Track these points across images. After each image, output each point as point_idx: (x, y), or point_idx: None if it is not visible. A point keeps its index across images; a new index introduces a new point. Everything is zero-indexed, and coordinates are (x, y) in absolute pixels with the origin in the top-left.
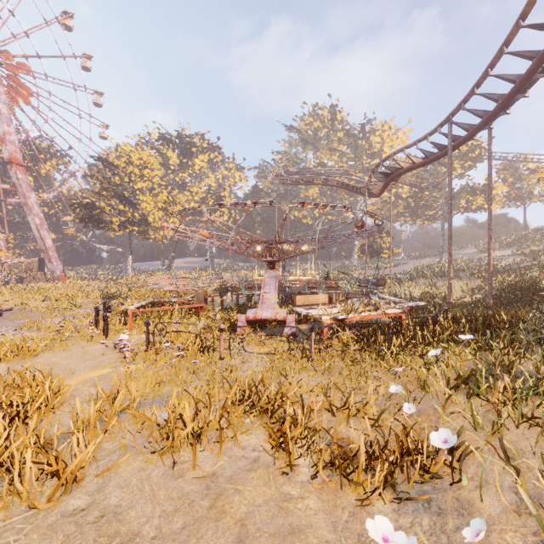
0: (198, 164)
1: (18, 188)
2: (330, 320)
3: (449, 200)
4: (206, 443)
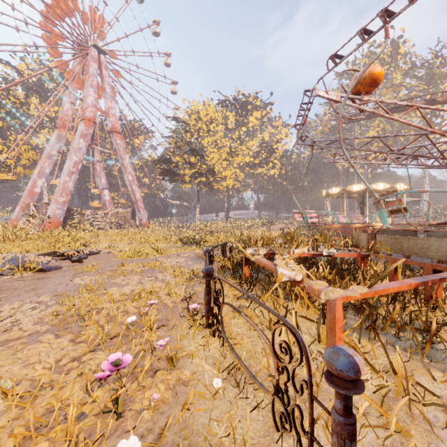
0: (251, 122)
1: (117, 152)
2: None
3: None
4: None
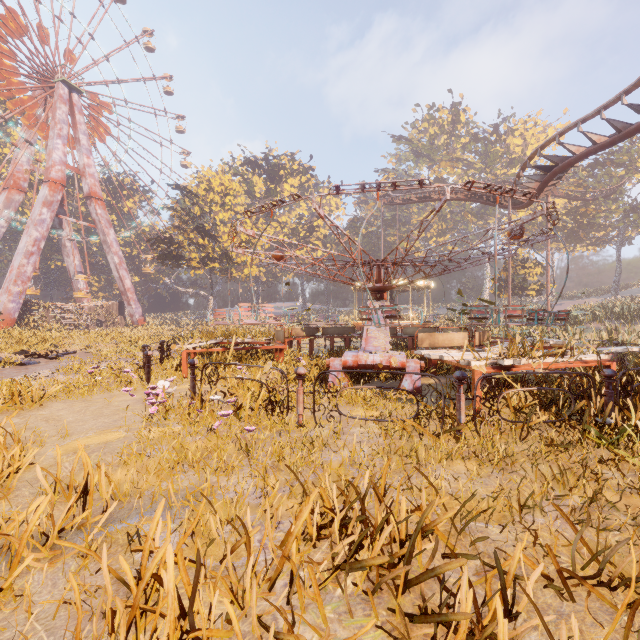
0: (287, 190)
1: (97, 224)
2: (485, 368)
3: None
4: None
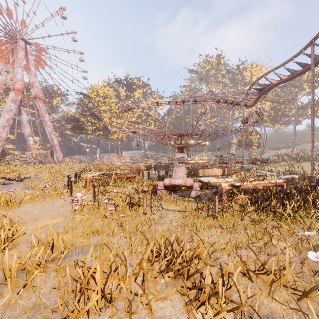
0: (136, 95)
1: (40, 112)
2: (228, 186)
3: (312, 101)
4: (118, 308)
